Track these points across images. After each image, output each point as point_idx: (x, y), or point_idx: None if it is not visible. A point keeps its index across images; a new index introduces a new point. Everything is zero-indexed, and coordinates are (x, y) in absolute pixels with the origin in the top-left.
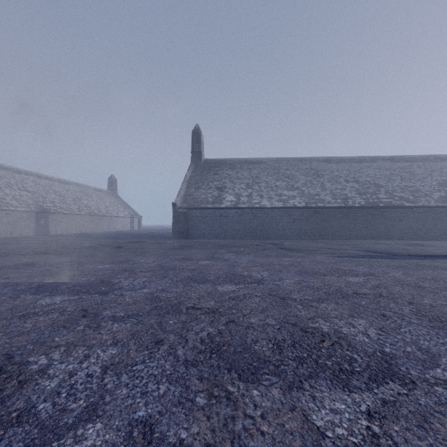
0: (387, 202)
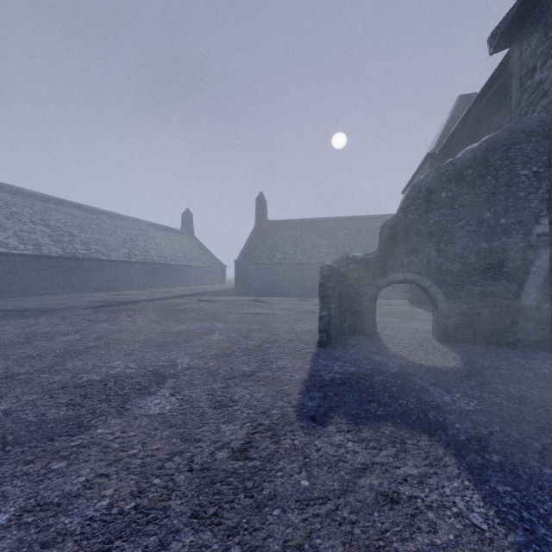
0: (85, 254)
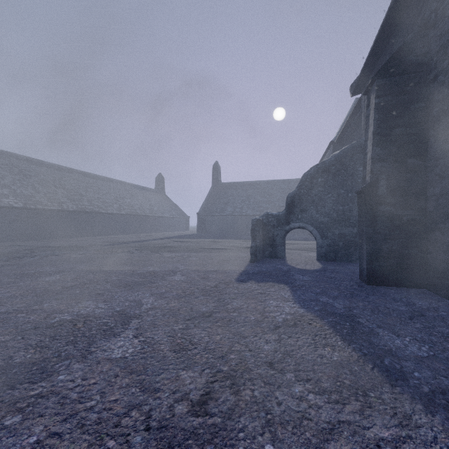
0: (91, 209)
